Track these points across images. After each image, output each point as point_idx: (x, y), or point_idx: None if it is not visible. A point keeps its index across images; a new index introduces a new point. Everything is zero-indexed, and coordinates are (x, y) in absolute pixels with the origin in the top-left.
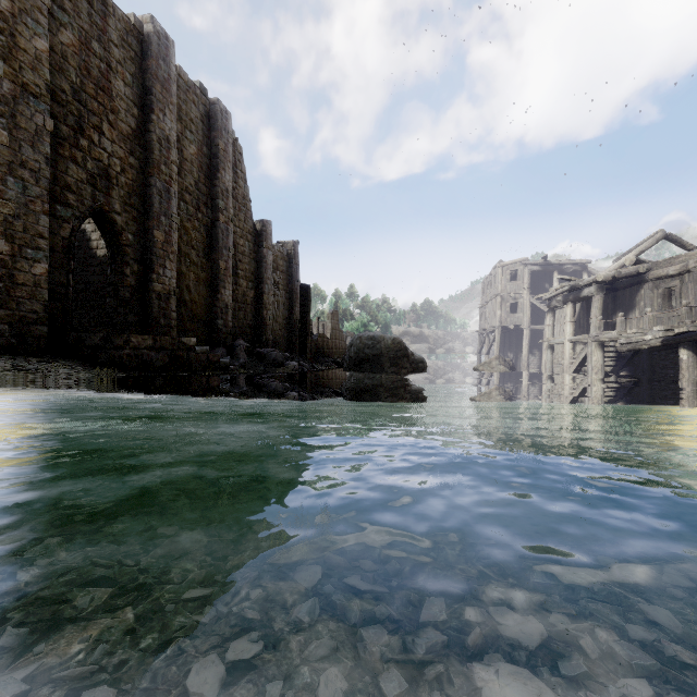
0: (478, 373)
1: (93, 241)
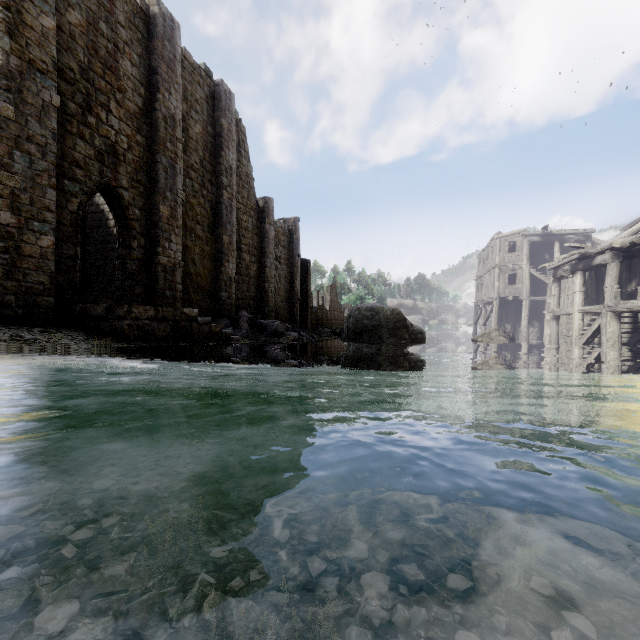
0: (477, 344)
1: (110, 220)
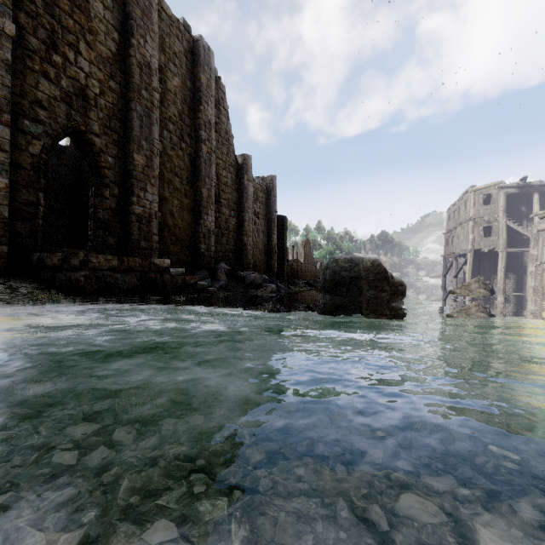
0: (455, 295)
1: None
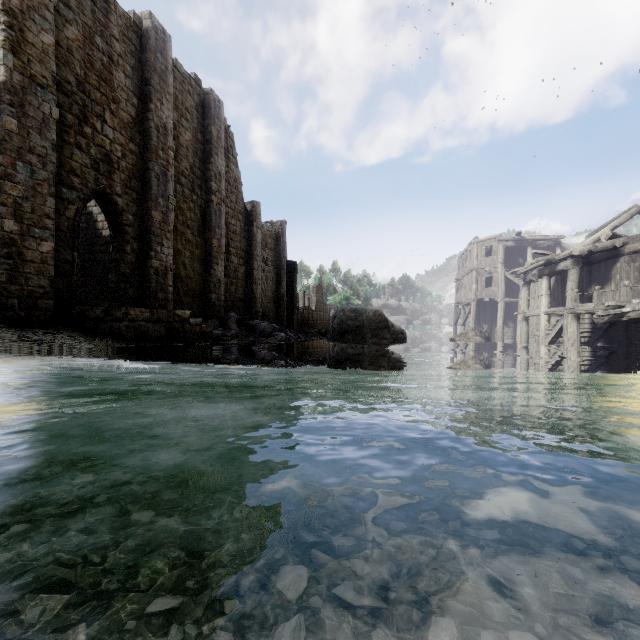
0: (455, 343)
1: (99, 222)
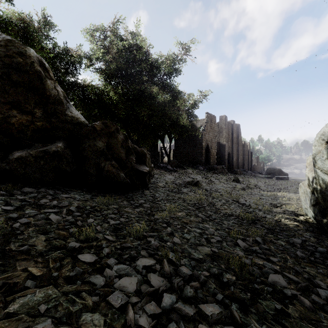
0: None
1: None
